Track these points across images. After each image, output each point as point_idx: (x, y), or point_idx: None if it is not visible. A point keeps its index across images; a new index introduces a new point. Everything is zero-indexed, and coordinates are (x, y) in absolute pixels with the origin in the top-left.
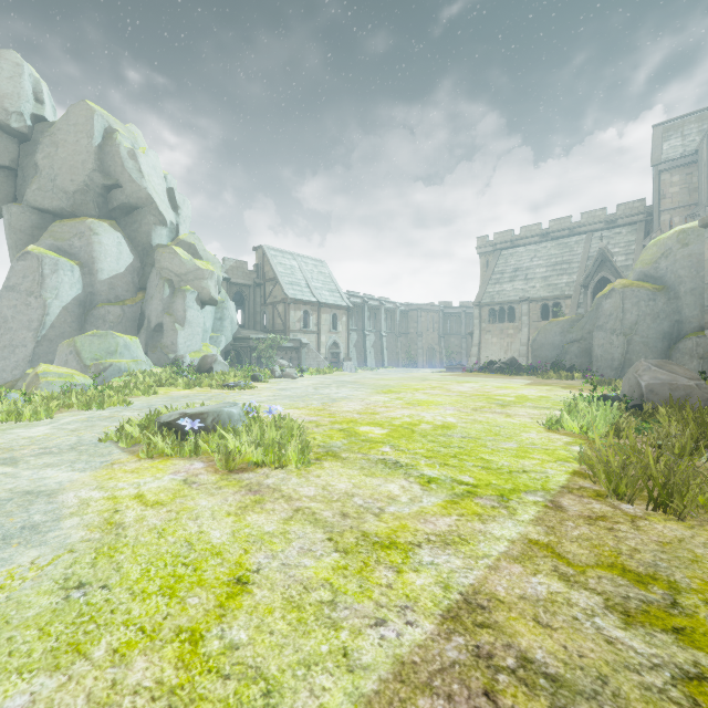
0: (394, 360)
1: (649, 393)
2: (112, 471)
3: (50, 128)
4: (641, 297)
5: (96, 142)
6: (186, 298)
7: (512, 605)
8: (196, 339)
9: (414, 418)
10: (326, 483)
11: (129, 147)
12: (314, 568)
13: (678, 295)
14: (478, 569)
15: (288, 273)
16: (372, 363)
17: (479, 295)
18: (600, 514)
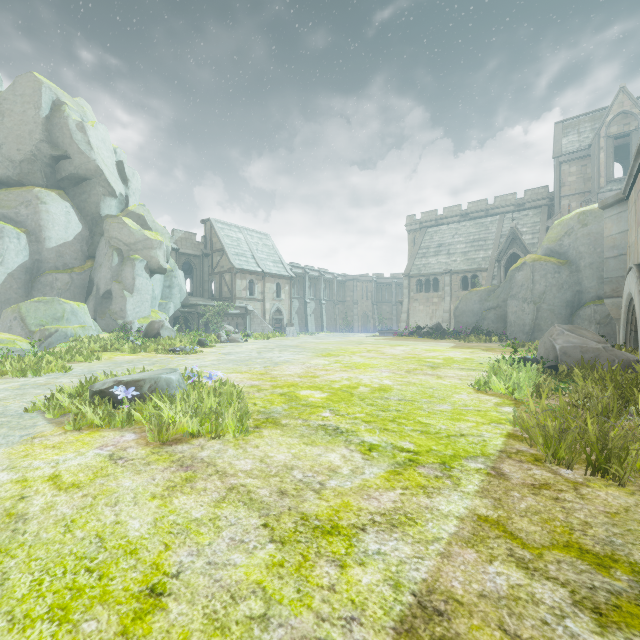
0: (332, 325)
1: (563, 355)
2: (30, 447)
3: None
4: (548, 269)
5: (44, 113)
6: (135, 266)
7: (473, 608)
8: (145, 305)
9: (352, 381)
10: (265, 455)
11: (78, 120)
12: (245, 566)
13: (579, 269)
14: (429, 557)
15: (234, 245)
16: (312, 328)
17: (408, 268)
18: (542, 482)
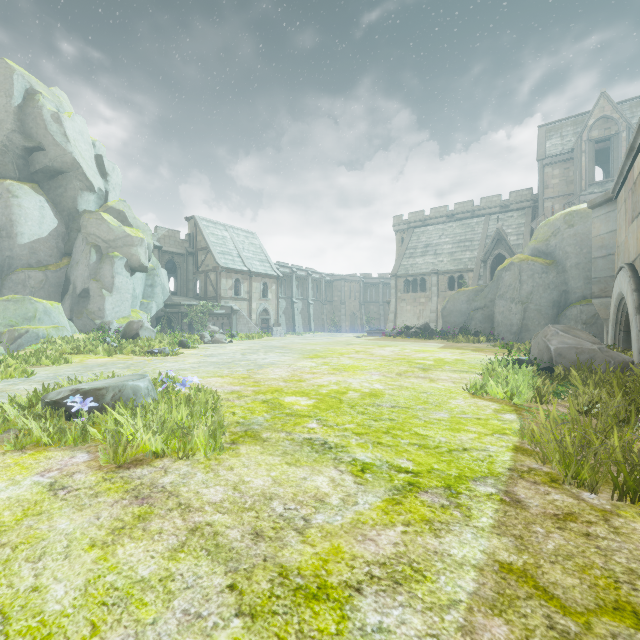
0: (320, 325)
1: (558, 356)
2: None
3: None
4: (535, 270)
5: (16, 102)
6: (114, 264)
7: None
8: (125, 305)
9: (341, 385)
10: (239, 480)
11: (53, 110)
12: None
13: (565, 269)
14: (447, 635)
15: (220, 243)
16: (300, 328)
17: (395, 268)
18: (566, 511)
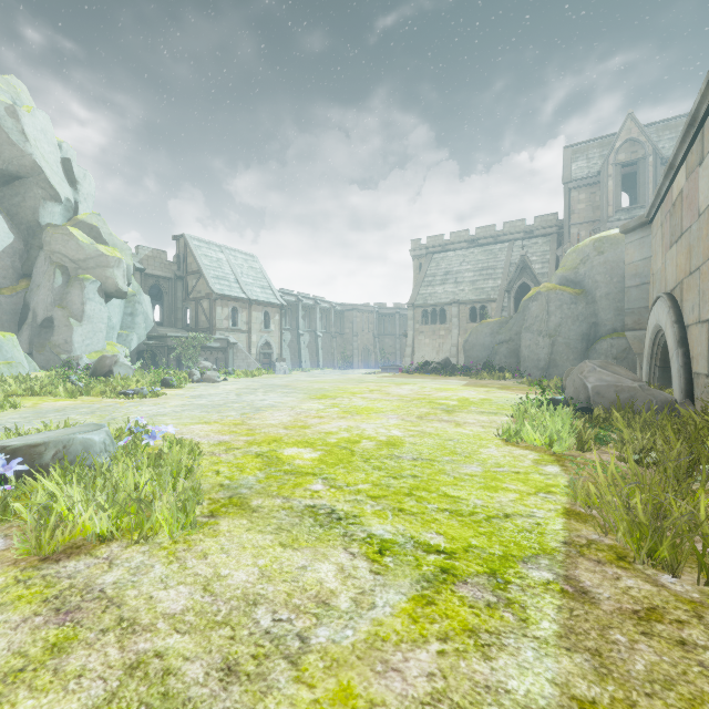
0: (329, 360)
1: (596, 395)
2: None
3: None
4: (563, 300)
5: None
6: (84, 288)
7: None
8: (98, 336)
9: (353, 432)
10: (213, 574)
11: (8, 102)
12: None
13: (595, 300)
14: None
15: (214, 266)
16: (307, 364)
17: (413, 297)
18: (646, 605)
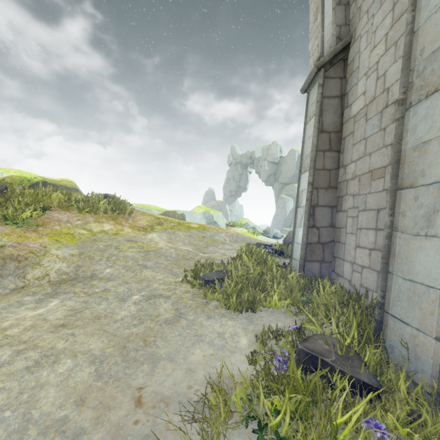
0: None
1: None
2: None
3: (283, 159)
4: None
5: (296, 161)
6: None
7: None
8: None
9: None
10: None
11: None
12: None
13: None
14: None
15: None
16: None
17: None
18: None
